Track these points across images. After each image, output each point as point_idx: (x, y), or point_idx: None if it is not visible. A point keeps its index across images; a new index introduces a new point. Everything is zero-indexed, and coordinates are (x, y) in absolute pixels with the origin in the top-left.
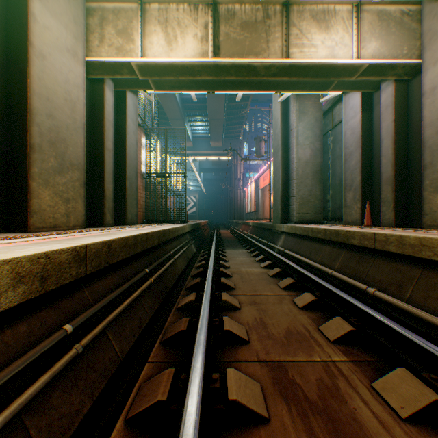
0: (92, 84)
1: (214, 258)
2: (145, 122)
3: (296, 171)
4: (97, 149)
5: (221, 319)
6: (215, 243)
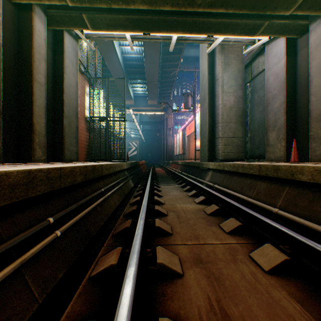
0: (19, 12)
1: (149, 193)
2: (88, 71)
3: (222, 115)
4: (25, 80)
5: (155, 308)
6: (151, 178)
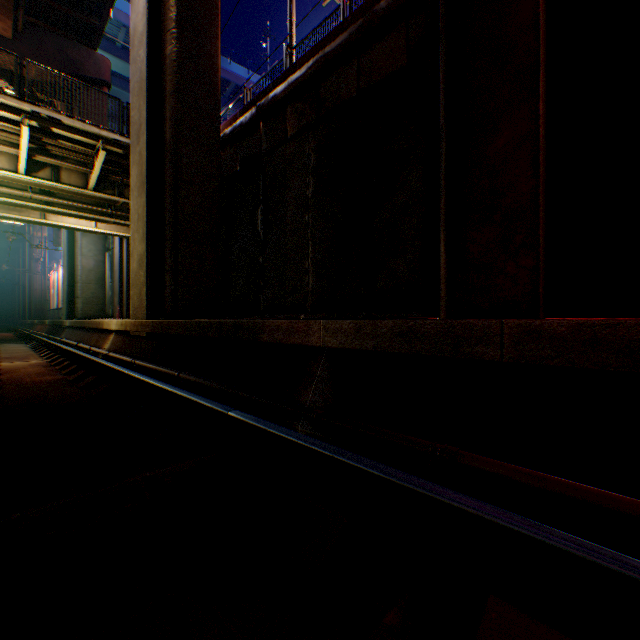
0: None
1: None
2: None
3: (82, 276)
4: None
5: None
6: None
